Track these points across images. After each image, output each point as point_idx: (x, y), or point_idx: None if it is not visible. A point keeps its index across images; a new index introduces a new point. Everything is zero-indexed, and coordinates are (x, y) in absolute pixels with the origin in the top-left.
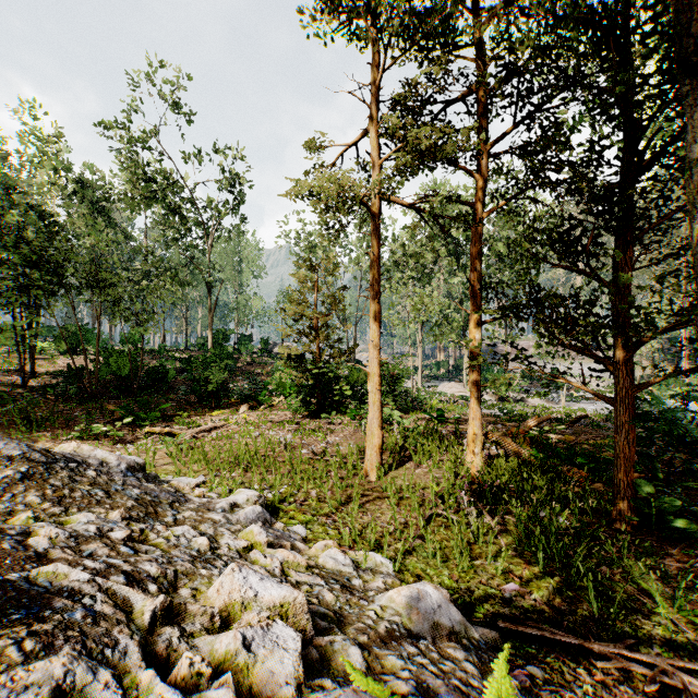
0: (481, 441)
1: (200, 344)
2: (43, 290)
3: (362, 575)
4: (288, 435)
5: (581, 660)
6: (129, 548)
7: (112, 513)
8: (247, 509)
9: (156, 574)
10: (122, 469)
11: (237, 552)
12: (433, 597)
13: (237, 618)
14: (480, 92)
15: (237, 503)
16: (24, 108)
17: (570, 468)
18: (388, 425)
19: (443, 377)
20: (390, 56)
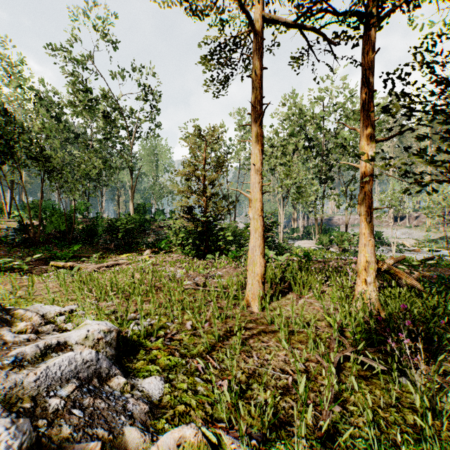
0: (374, 269)
1: (127, 213)
2: None
3: None
4: (177, 270)
5: None
6: None
7: None
8: (57, 358)
9: None
10: None
11: None
12: None
13: None
14: None
15: (68, 342)
16: None
17: None
18: None
19: (296, 238)
20: None
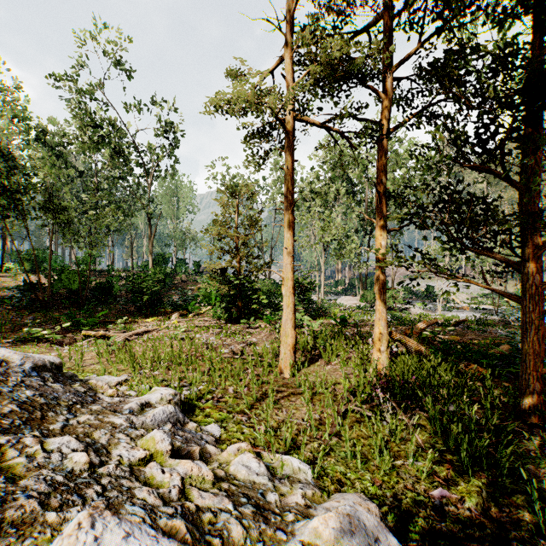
0: (386, 339)
1: (143, 265)
2: None
3: (278, 486)
4: (211, 337)
5: None
6: None
7: None
8: (156, 410)
9: None
10: (26, 369)
11: (129, 466)
12: (368, 525)
13: None
14: (386, 15)
15: (150, 402)
16: None
17: (467, 364)
18: (299, 329)
19: (340, 293)
20: None
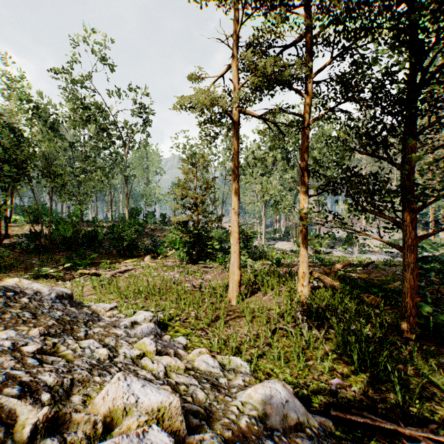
0: (308, 277)
1: (120, 217)
2: (12, 179)
3: (227, 374)
4: (176, 275)
5: (397, 442)
6: (36, 359)
7: (33, 330)
8: (143, 326)
9: (52, 383)
10: (52, 297)
11: (131, 359)
12: (282, 393)
13: (119, 423)
14: (307, 37)
15: (137, 321)
16: (2, 60)
17: (368, 295)
18: (244, 268)
19: (278, 239)
20: (246, 14)
